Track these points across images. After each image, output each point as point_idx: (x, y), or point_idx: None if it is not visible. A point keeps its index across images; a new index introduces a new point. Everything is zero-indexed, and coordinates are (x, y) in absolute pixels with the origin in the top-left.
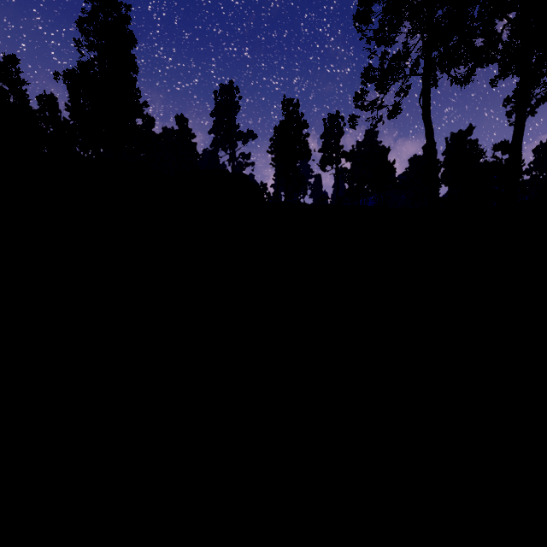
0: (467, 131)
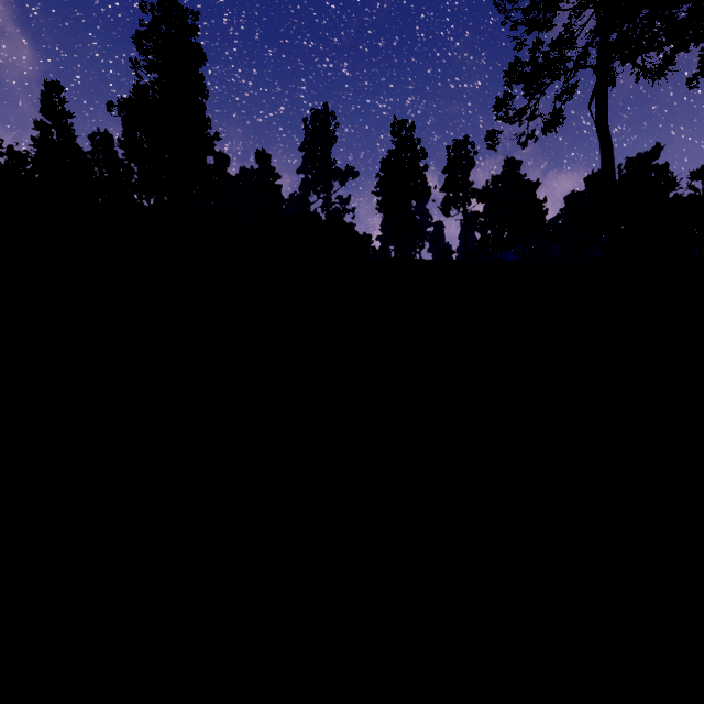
0: (651, 152)
